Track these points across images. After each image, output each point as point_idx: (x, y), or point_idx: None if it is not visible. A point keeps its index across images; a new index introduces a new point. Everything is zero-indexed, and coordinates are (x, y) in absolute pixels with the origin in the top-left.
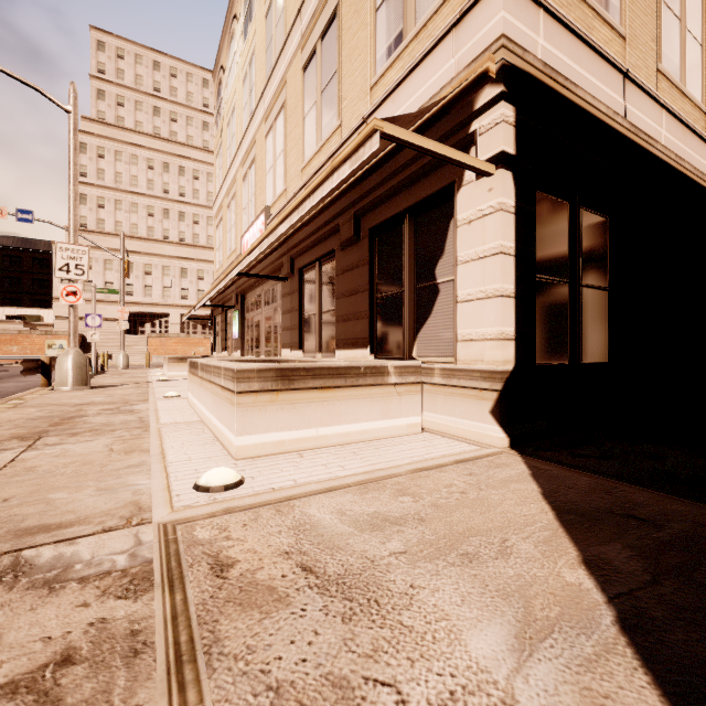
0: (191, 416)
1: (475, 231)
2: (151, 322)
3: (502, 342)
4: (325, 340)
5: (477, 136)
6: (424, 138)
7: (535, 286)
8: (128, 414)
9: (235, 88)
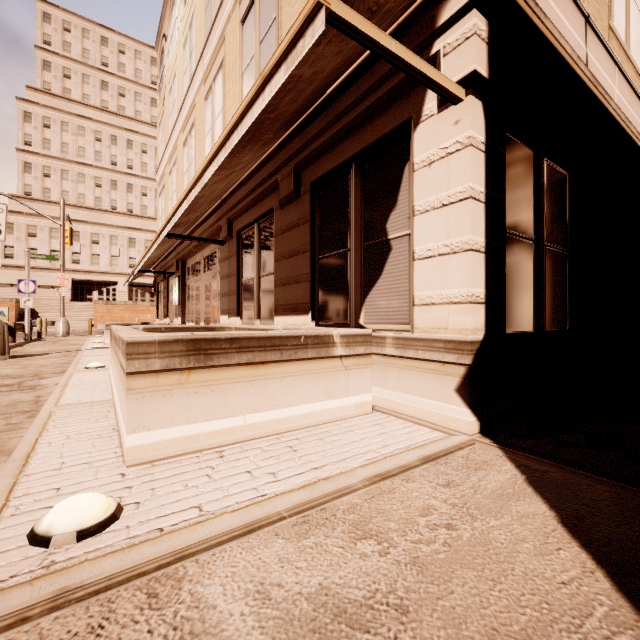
0: (103, 393)
1: (437, 173)
2: (99, 290)
3: (472, 306)
4: (264, 306)
5: (440, 57)
6: (383, 33)
7: (505, 240)
8: (27, 391)
9: (176, 54)
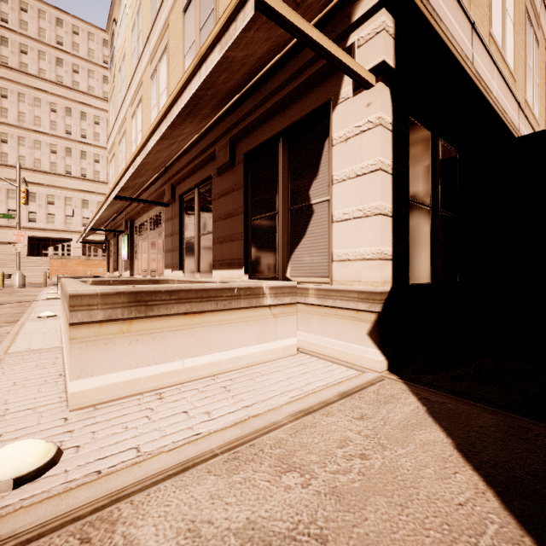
0: (52, 340)
1: (352, 148)
2: (54, 246)
3: (381, 262)
4: (204, 261)
5: (355, 49)
6: (306, 22)
7: (408, 207)
8: None
9: (125, 37)
